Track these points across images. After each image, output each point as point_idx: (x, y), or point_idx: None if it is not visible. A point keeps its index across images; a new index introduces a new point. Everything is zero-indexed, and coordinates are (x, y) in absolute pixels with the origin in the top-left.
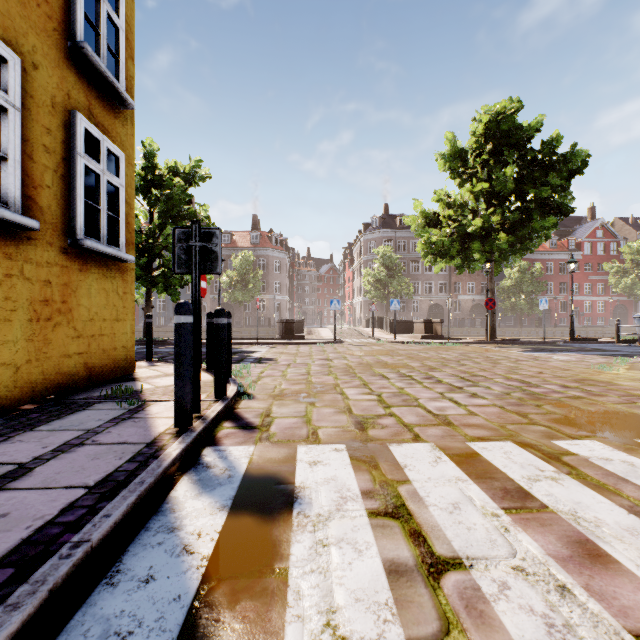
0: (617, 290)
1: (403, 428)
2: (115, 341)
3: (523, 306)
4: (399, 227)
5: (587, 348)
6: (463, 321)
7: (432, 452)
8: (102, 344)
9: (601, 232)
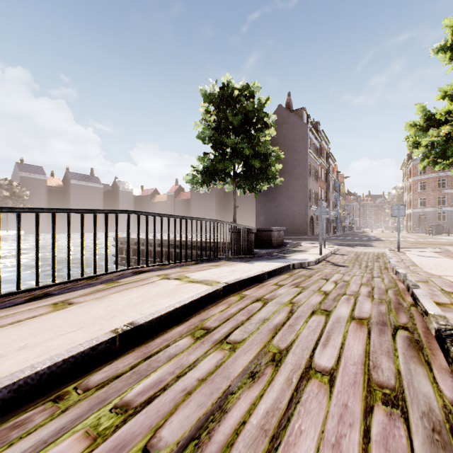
0: None
1: None
2: None
3: None
4: None
5: None
6: None
7: None
8: None
9: None
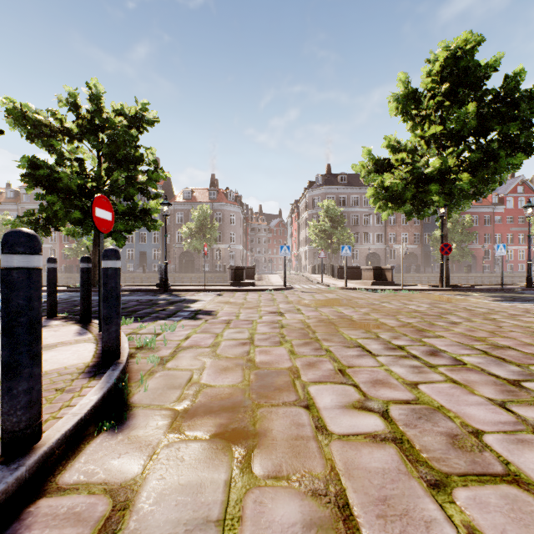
0: None
1: None
2: None
3: (454, 254)
4: (340, 184)
5: None
6: (399, 268)
7: None
8: None
9: (521, 188)
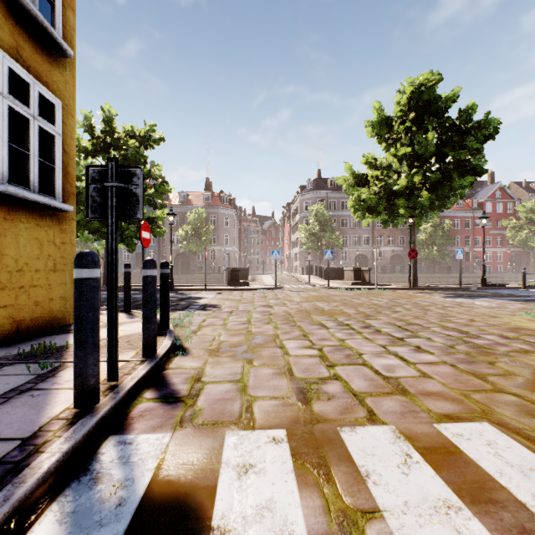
0: (513, 242)
1: (353, 399)
2: (51, 292)
3: (435, 256)
4: (330, 189)
5: (500, 294)
6: (384, 269)
7: (397, 444)
8: (34, 295)
9: (499, 194)
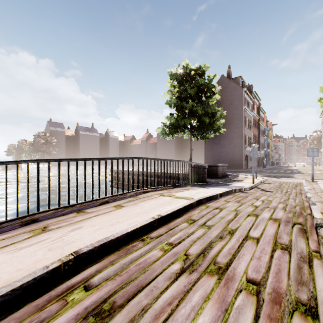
0: None
1: None
2: None
3: None
4: None
5: None
6: None
7: None
8: None
9: None
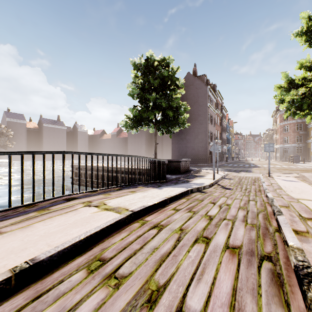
0: None
1: None
2: None
3: None
4: None
5: None
6: None
7: None
8: None
9: None
